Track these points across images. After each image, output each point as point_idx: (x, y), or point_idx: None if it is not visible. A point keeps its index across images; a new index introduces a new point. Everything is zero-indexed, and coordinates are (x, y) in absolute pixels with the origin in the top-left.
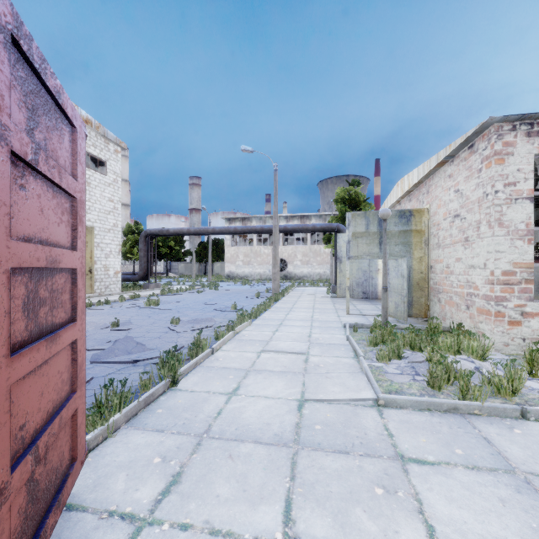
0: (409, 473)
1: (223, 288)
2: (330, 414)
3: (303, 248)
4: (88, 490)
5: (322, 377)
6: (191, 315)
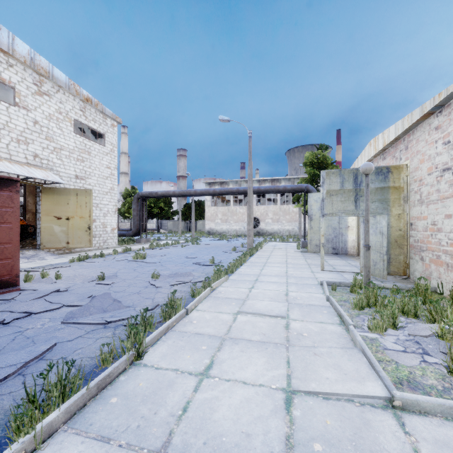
0: None
1: (204, 243)
2: (330, 421)
3: (274, 207)
4: None
5: (310, 354)
6: (172, 269)
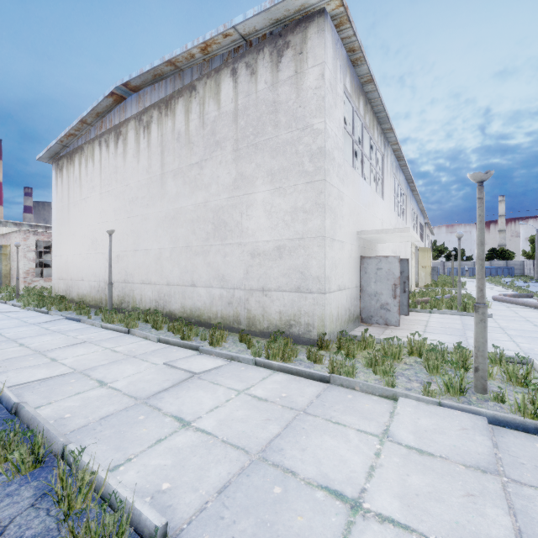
0: None
1: None
2: None
3: None
4: None
5: None
6: None
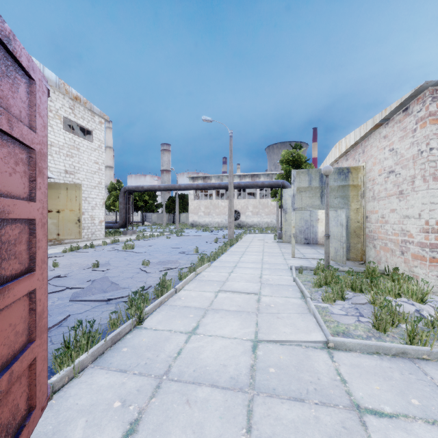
0: (368, 427)
1: (188, 234)
2: (283, 356)
3: (253, 201)
4: None
5: (274, 317)
6: (160, 257)
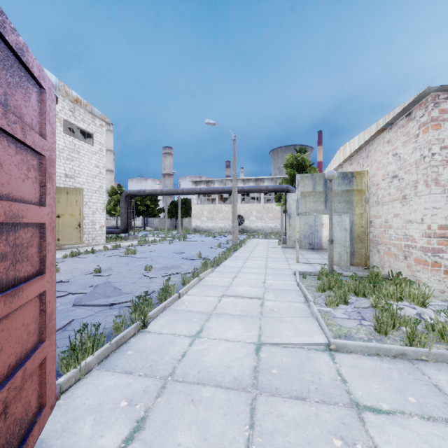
0: (366, 423)
1: (190, 239)
2: (285, 358)
3: (257, 205)
4: (56, 435)
5: (277, 321)
6: (162, 263)
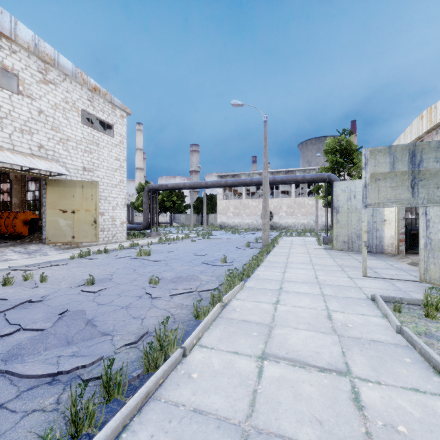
0: None
1: (215, 237)
2: None
3: (288, 200)
4: None
5: None
6: (177, 269)
